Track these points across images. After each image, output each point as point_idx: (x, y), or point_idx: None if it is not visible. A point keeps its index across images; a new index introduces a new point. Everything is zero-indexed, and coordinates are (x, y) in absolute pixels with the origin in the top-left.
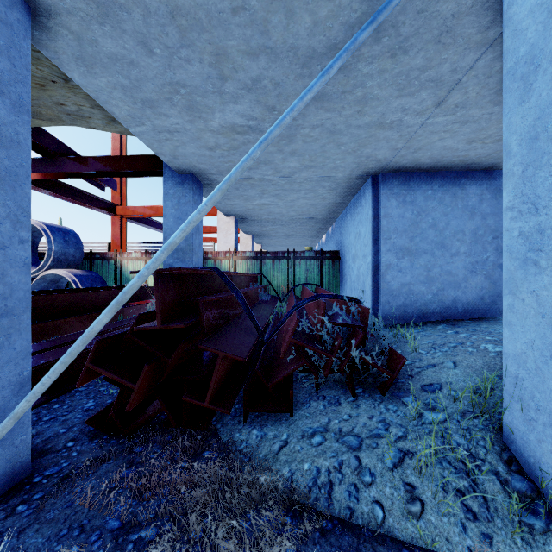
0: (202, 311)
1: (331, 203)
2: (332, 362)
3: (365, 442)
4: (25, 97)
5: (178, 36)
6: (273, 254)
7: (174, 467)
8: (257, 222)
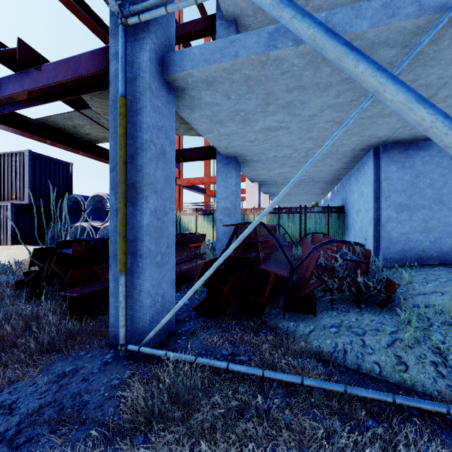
0: (258, 248)
1: (337, 169)
2: (343, 284)
3: (367, 333)
4: (173, 137)
5: (247, 89)
6: (288, 209)
7: (247, 335)
8: (274, 185)
